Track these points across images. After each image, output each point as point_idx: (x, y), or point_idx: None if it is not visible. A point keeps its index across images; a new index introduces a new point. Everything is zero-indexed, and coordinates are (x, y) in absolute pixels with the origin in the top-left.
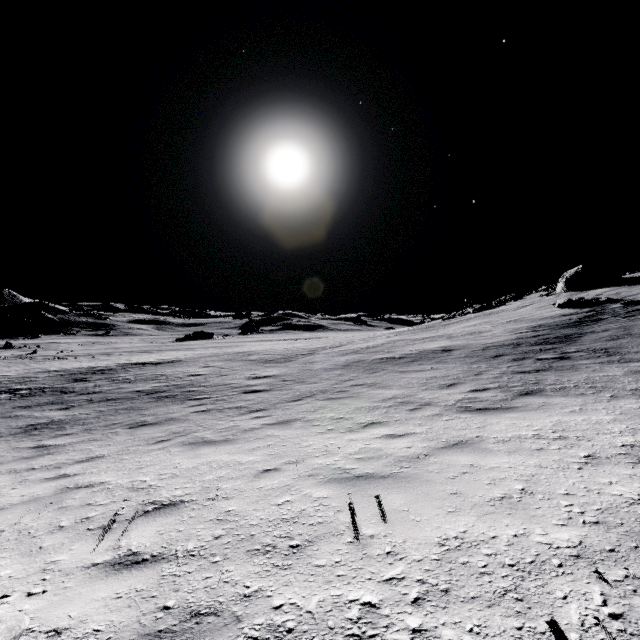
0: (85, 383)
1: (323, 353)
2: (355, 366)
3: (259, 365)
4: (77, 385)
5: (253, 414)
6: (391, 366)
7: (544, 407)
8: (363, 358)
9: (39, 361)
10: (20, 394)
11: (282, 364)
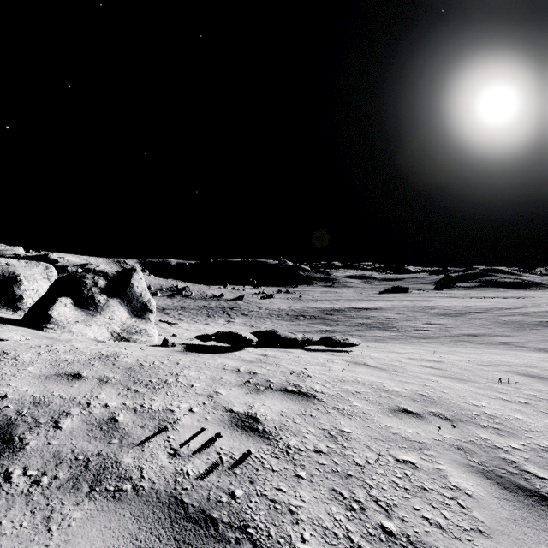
0: (332, 316)
1: (493, 312)
2: (509, 324)
3: (435, 316)
4: (329, 316)
5: (417, 338)
6: (541, 327)
7: None
8: (524, 319)
9: (305, 302)
10: (307, 317)
11: (453, 317)
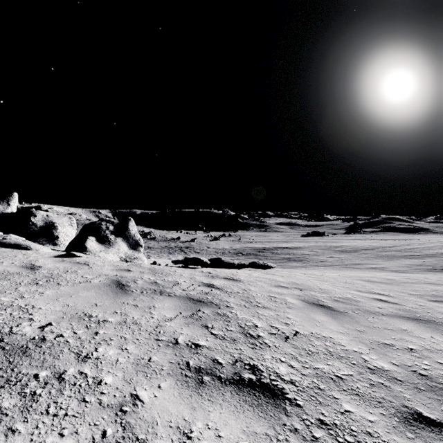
0: (263, 253)
1: (378, 249)
2: (385, 257)
3: (337, 253)
4: (260, 253)
5: (319, 266)
6: (404, 258)
7: (422, 273)
8: (396, 254)
9: (243, 243)
10: (244, 254)
11: (349, 253)
